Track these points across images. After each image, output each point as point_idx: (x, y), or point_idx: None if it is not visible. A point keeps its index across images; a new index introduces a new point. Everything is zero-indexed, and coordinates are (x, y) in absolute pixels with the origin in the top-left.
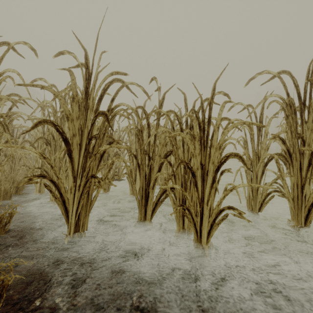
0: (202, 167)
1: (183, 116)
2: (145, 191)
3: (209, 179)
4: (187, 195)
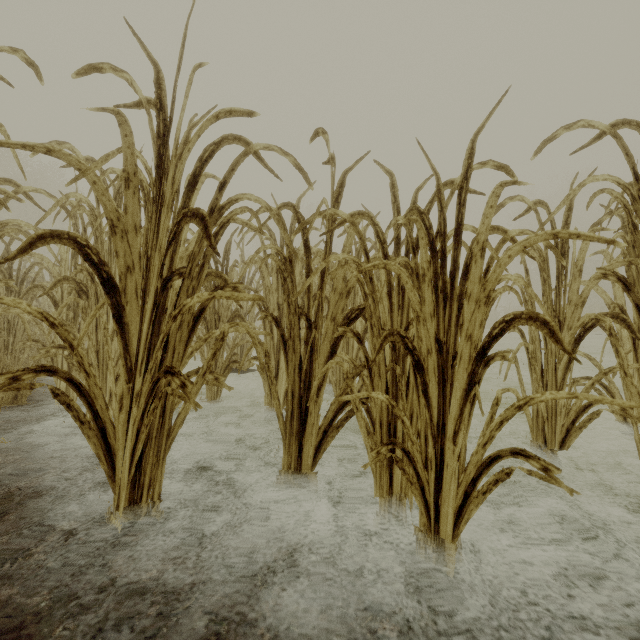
0: (441, 348)
1: (388, 226)
2: (300, 402)
3: (459, 378)
4: (404, 417)
